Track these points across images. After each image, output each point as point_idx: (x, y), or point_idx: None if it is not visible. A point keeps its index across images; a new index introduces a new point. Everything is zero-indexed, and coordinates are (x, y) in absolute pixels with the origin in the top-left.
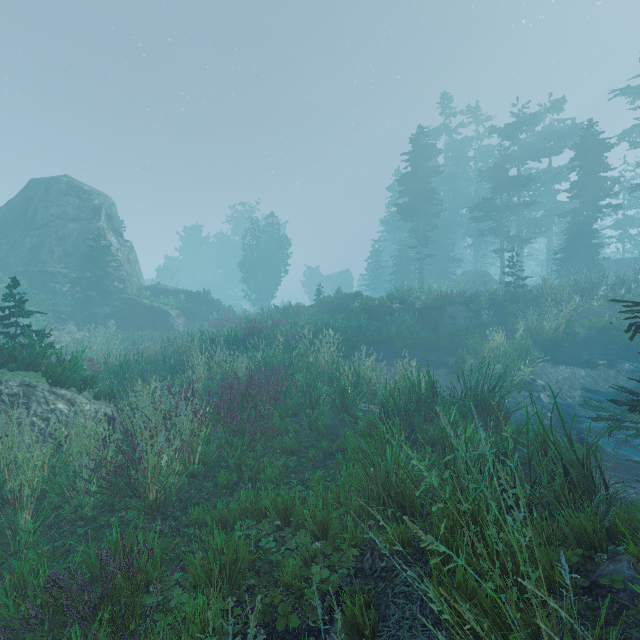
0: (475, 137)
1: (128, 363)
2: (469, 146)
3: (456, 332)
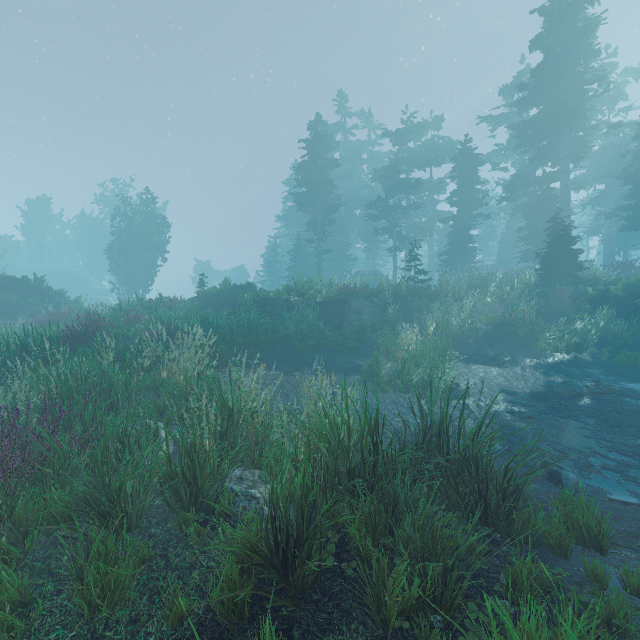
0: (368, 142)
1: None
2: (363, 149)
3: (362, 329)
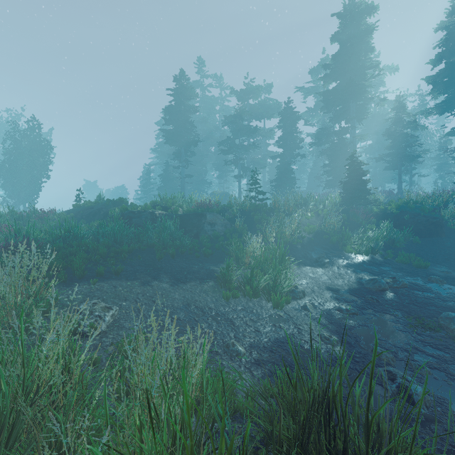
0: (220, 98)
1: None
2: (216, 102)
3: (215, 238)
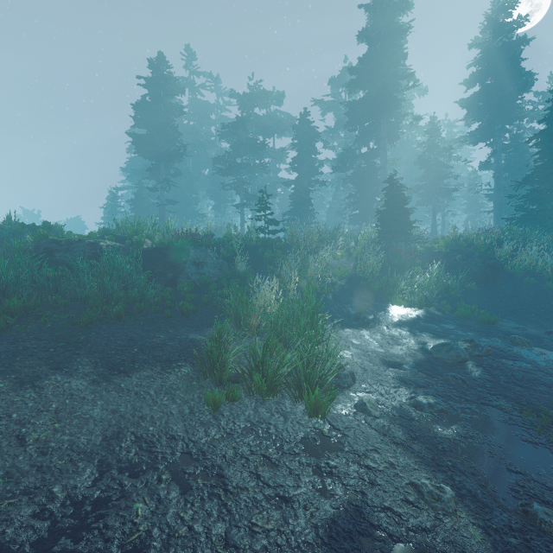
0: (216, 106)
1: None
2: (211, 110)
3: (204, 285)
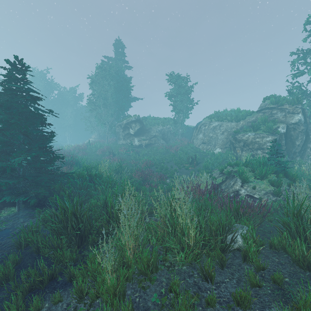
0: None
1: None
2: None
3: None
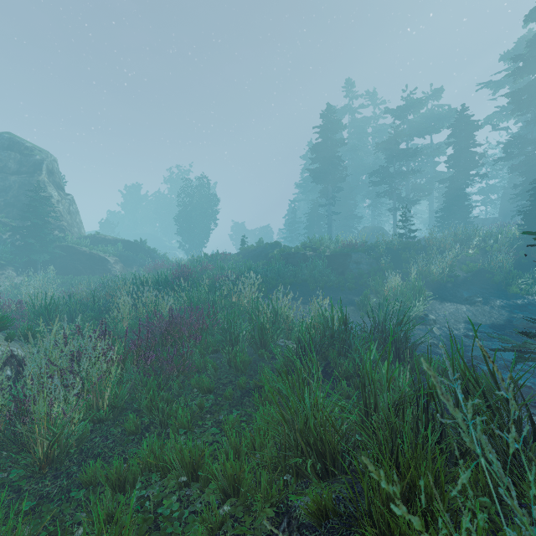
0: (373, 117)
1: (57, 304)
2: (368, 124)
3: (360, 275)
